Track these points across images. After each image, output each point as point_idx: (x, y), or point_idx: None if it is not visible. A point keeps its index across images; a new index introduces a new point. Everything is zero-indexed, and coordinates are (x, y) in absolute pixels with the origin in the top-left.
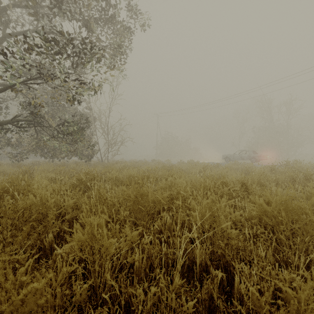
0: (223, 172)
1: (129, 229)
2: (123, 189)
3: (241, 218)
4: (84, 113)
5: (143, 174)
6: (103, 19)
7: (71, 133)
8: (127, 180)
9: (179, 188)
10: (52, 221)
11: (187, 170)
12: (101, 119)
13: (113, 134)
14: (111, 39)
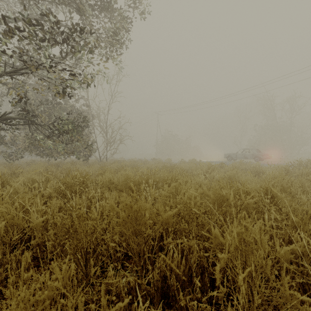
0: (233, 174)
1: (105, 301)
2: (110, 204)
3: (292, 257)
4: (82, 110)
5: (142, 177)
6: (98, 6)
7: (66, 131)
8: (122, 184)
9: (189, 201)
10: (10, 249)
11: (190, 170)
12: (99, 117)
13: (111, 132)
14: (107, 28)
